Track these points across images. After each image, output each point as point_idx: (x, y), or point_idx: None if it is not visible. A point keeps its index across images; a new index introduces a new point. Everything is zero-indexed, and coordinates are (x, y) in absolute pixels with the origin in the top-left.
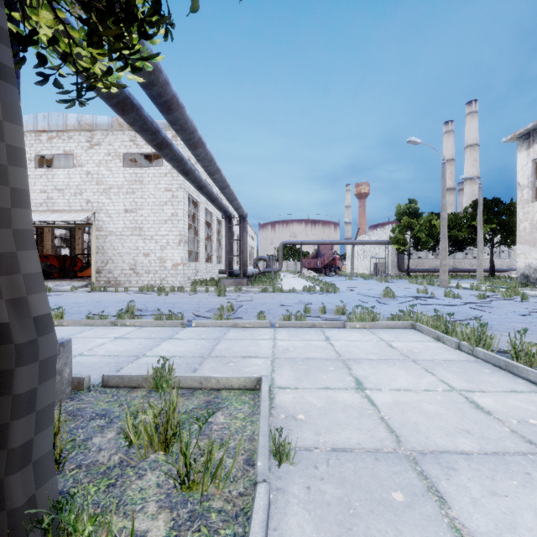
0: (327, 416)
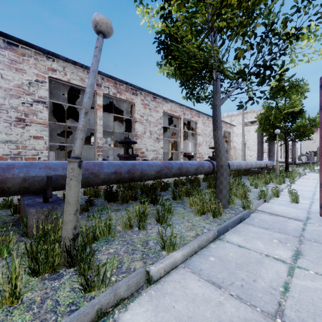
0: (312, 175)
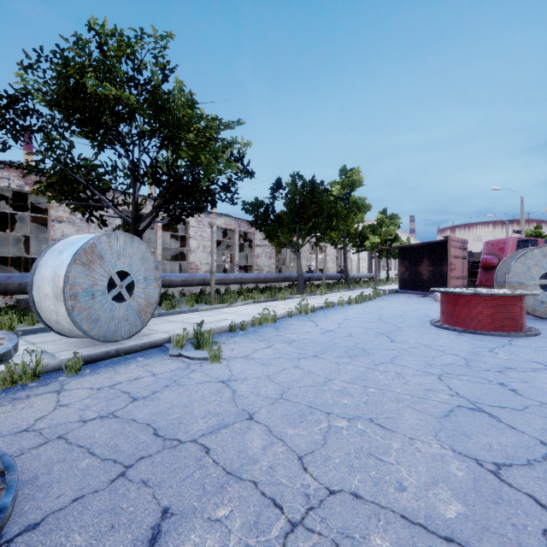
0: None
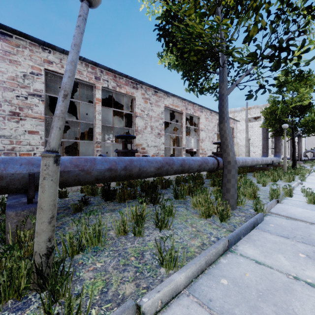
0: None
